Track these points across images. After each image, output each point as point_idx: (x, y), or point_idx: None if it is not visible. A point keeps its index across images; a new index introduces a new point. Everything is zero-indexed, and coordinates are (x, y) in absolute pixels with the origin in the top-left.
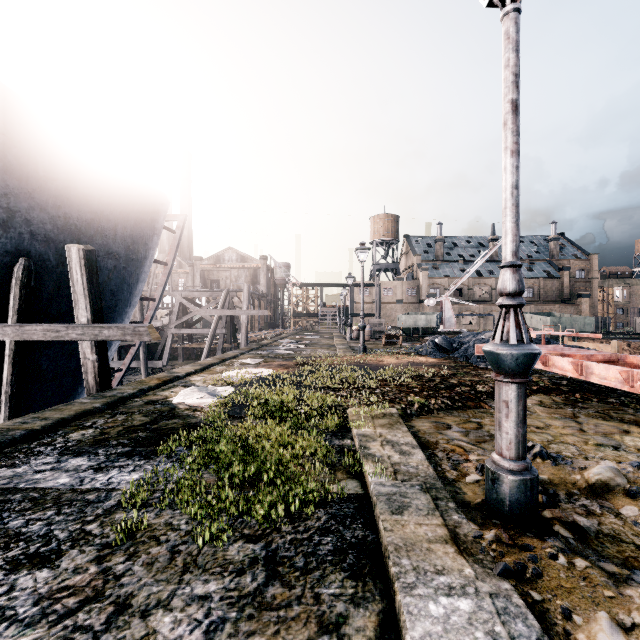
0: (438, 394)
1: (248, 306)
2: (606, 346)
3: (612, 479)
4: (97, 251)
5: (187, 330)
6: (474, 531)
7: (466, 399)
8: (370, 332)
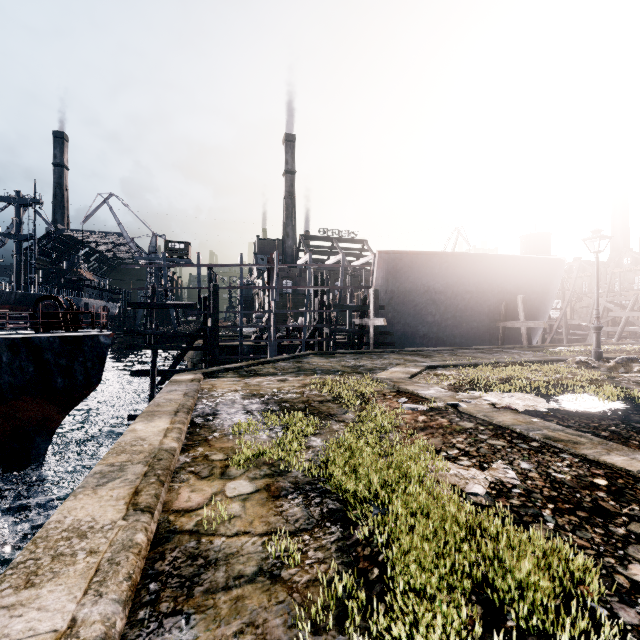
0: None
1: None
2: None
3: None
4: (528, 293)
5: (608, 328)
6: None
7: None
8: None
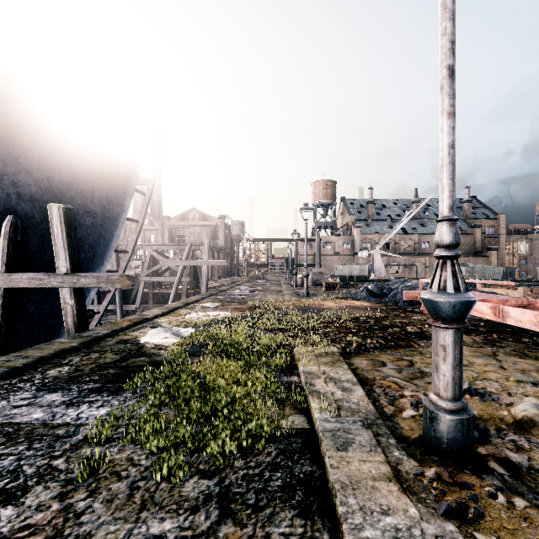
0: (373, 334)
1: (208, 258)
2: (513, 292)
3: (537, 415)
4: (77, 210)
5: (157, 278)
6: (415, 468)
7: (398, 339)
8: (312, 280)
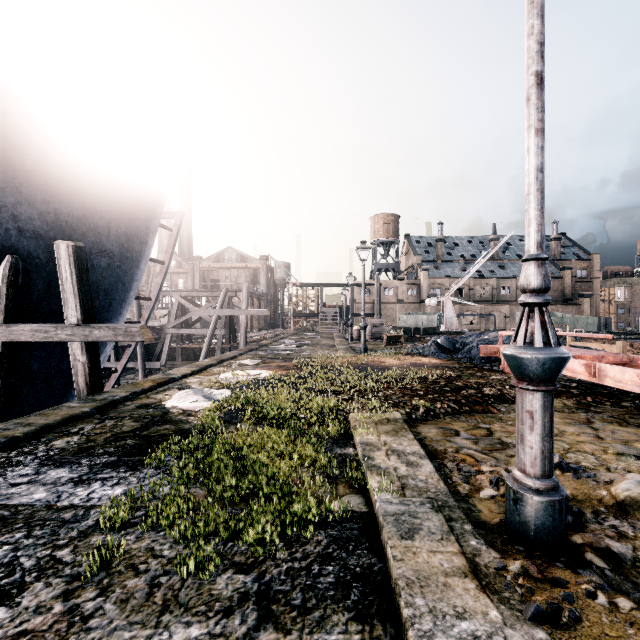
0: (444, 397)
1: (247, 306)
2: (610, 346)
3: None
4: (90, 249)
5: (186, 330)
6: (496, 561)
7: (473, 403)
8: (371, 332)
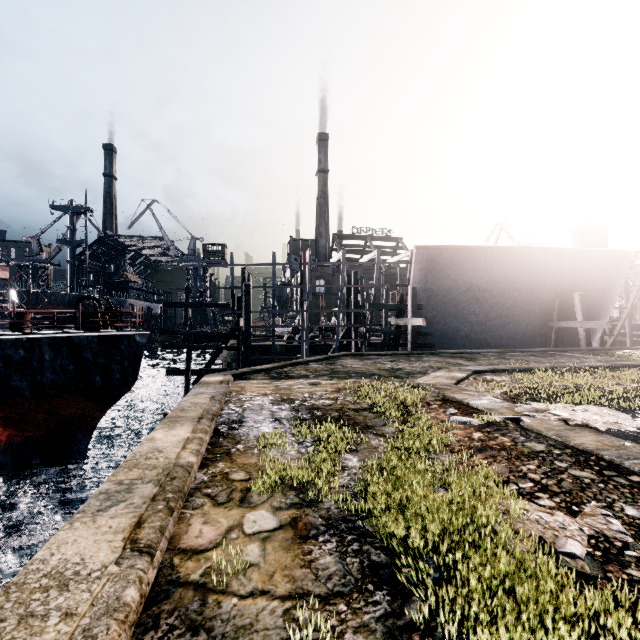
0: None
1: None
2: None
3: None
4: (587, 290)
5: None
6: None
7: None
8: None
